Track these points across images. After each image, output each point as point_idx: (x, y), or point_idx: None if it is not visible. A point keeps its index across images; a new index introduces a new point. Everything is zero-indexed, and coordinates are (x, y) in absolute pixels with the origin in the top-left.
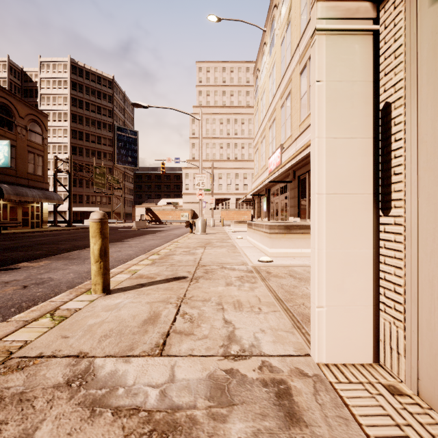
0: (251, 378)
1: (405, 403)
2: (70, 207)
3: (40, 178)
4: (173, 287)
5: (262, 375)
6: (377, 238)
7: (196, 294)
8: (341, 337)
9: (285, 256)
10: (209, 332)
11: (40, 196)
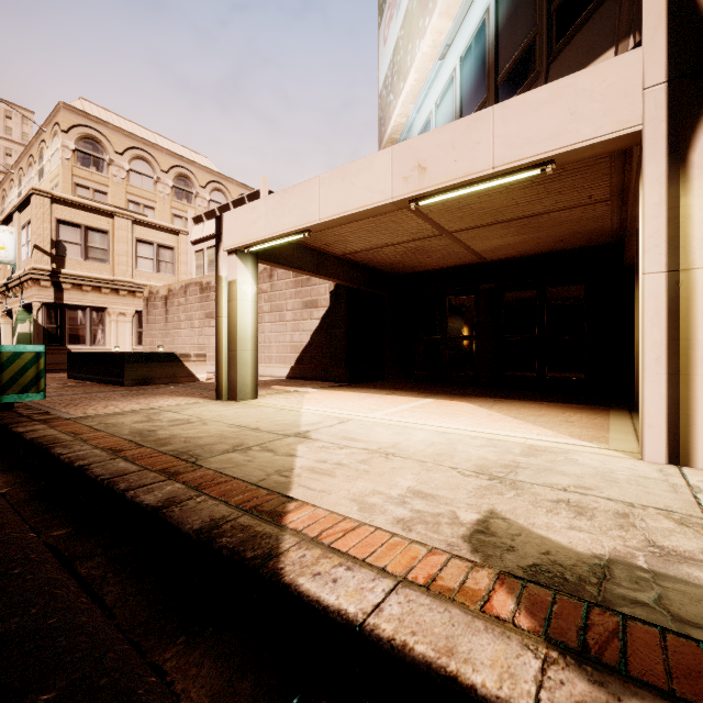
0: None
1: None
2: None
3: None
4: None
5: None
6: None
7: None
8: None
9: None
10: None
11: None
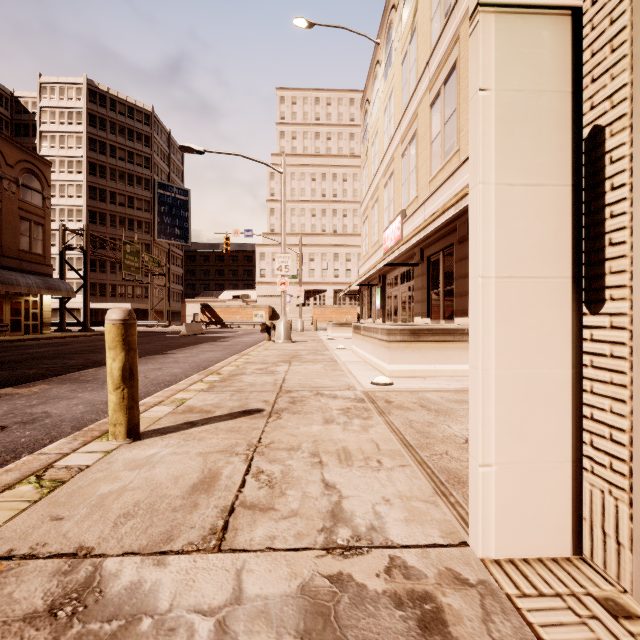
0: (374, 592)
1: (639, 634)
2: (85, 301)
3: (39, 259)
4: (241, 427)
5: (392, 584)
6: (578, 350)
7: (277, 438)
8: (520, 515)
9: (411, 376)
10: (299, 504)
11: (38, 286)
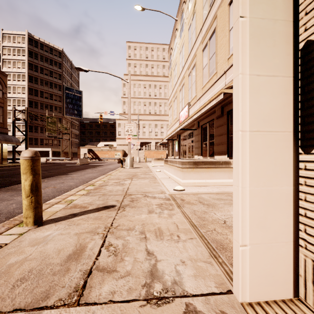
0: None
1: None
2: (26, 147)
3: (1, 125)
4: (102, 216)
5: None
6: (297, 175)
7: (122, 223)
8: (263, 275)
9: (194, 186)
10: (131, 267)
11: None
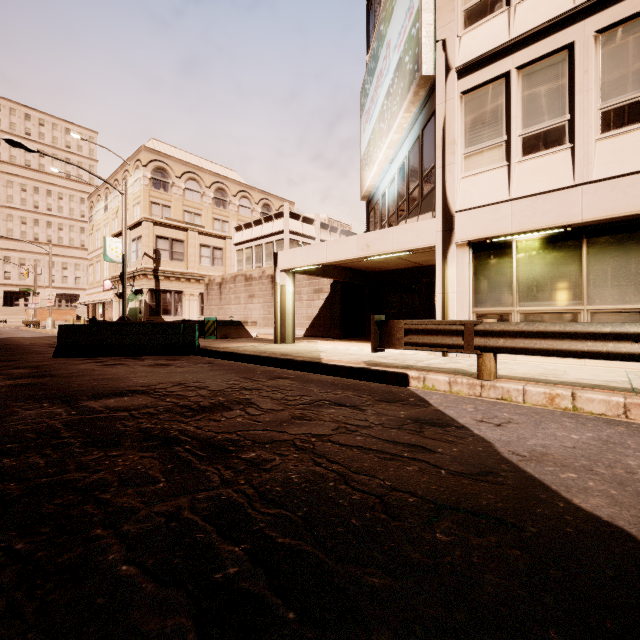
0: None
1: None
2: None
3: None
4: None
5: None
6: None
7: None
8: None
9: None
10: None
11: None
